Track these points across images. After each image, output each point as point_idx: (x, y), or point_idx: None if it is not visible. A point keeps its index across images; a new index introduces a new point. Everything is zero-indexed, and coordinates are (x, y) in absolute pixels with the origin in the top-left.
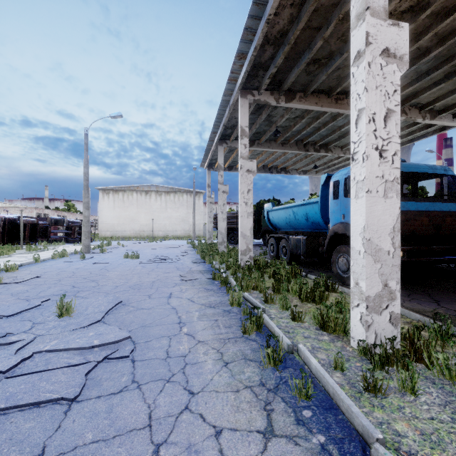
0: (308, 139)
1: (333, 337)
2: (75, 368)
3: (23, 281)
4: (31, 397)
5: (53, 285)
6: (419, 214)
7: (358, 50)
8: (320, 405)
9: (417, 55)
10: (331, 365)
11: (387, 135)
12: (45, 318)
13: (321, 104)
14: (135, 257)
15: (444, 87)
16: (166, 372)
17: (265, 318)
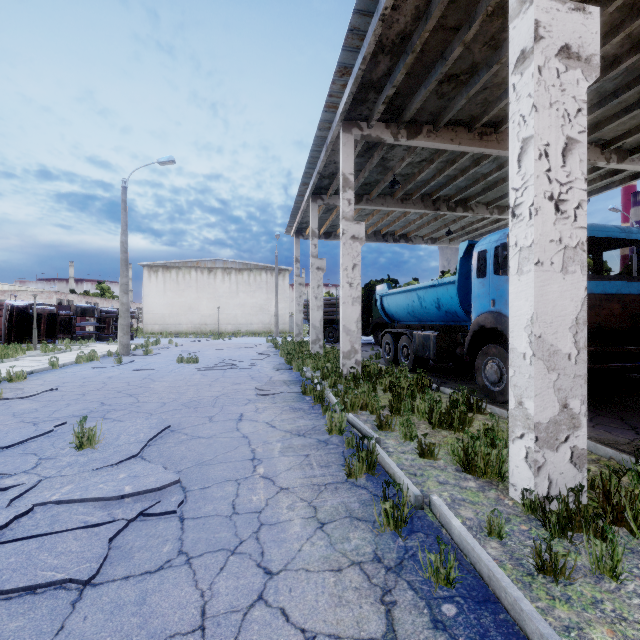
0: (439, 192)
1: (482, 483)
2: (94, 529)
3: (31, 395)
4: (23, 577)
5: (73, 401)
6: (607, 299)
7: (522, 50)
8: (469, 596)
9: (601, 67)
10: (483, 529)
11: (566, 178)
12: (57, 450)
13: (459, 141)
14: (193, 361)
15: (639, 115)
16: (230, 537)
17: (380, 454)
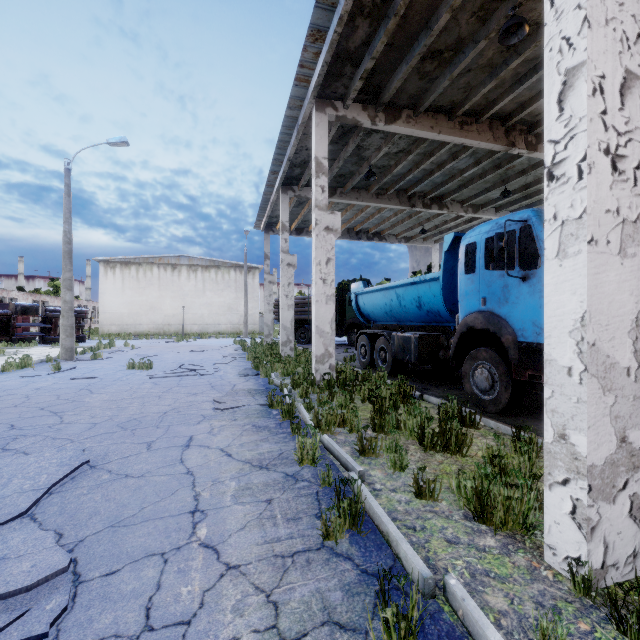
0: (414, 188)
1: (503, 539)
2: None
3: None
4: None
5: None
6: None
7: None
8: None
9: None
10: (528, 635)
11: (625, 125)
12: None
13: (439, 129)
14: (146, 367)
15: None
16: None
17: (366, 498)
